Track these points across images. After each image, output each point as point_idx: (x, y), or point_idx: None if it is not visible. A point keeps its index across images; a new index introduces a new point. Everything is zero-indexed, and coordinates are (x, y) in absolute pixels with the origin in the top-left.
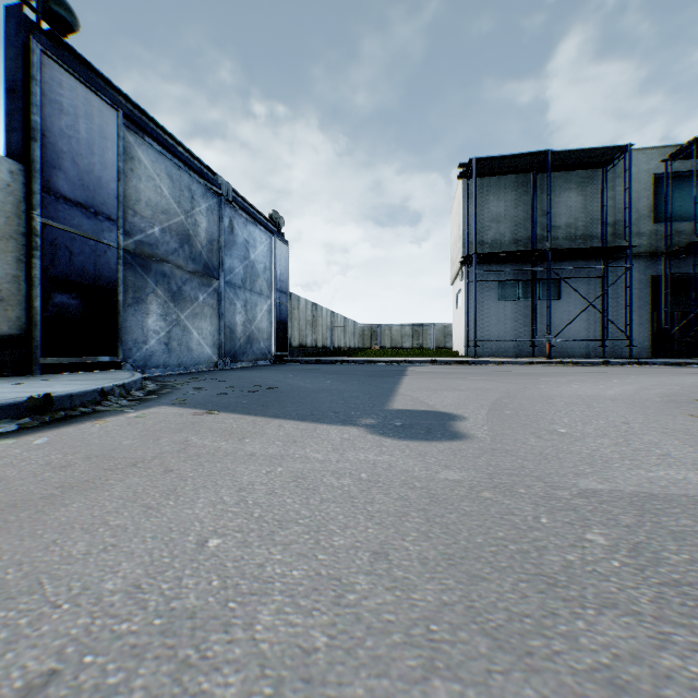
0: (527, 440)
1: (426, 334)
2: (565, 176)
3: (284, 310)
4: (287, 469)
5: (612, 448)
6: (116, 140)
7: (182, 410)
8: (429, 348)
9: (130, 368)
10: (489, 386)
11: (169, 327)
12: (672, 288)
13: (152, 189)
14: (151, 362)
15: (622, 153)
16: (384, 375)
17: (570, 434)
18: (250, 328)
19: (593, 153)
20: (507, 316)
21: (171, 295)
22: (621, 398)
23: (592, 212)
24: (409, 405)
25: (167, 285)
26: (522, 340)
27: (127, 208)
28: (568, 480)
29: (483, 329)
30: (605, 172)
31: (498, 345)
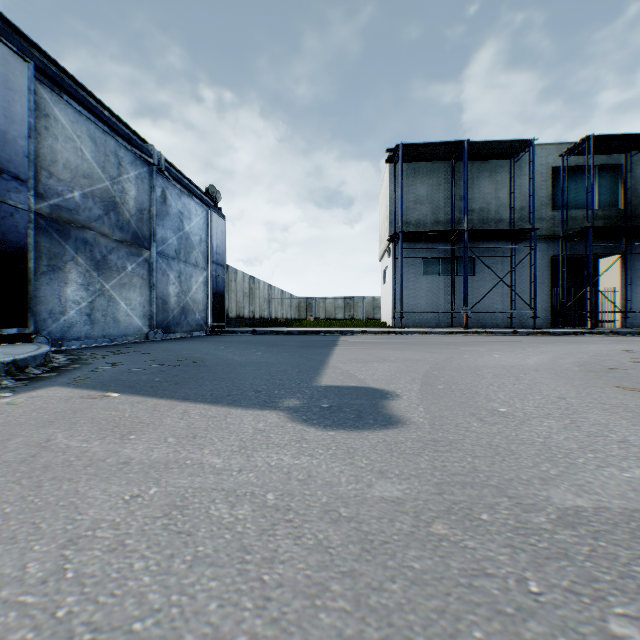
0: (469, 424)
1: (357, 306)
2: (479, 165)
3: (220, 282)
4: (164, 489)
5: (564, 434)
6: (26, 93)
7: (75, 392)
8: (359, 319)
9: (44, 340)
10: (417, 357)
11: (92, 297)
12: (567, 267)
13: (71, 150)
14: (70, 334)
15: (527, 146)
16: (316, 346)
17: (513, 414)
18: (184, 299)
19: (504, 145)
20: (429, 290)
21: (95, 263)
22: (543, 368)
23: (502, 198)
24: (339, 380)
25: (90, 253)
26: (443, 312)
27: (40, 169)
28: (537, 491)
29: (408, 302)
30: (513, 163)
31: (422, 316)
